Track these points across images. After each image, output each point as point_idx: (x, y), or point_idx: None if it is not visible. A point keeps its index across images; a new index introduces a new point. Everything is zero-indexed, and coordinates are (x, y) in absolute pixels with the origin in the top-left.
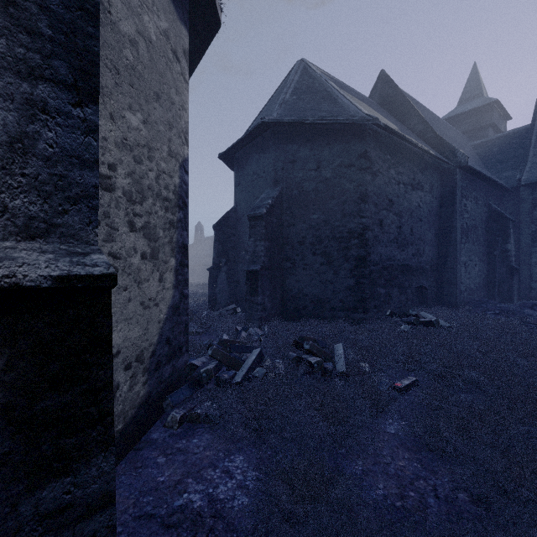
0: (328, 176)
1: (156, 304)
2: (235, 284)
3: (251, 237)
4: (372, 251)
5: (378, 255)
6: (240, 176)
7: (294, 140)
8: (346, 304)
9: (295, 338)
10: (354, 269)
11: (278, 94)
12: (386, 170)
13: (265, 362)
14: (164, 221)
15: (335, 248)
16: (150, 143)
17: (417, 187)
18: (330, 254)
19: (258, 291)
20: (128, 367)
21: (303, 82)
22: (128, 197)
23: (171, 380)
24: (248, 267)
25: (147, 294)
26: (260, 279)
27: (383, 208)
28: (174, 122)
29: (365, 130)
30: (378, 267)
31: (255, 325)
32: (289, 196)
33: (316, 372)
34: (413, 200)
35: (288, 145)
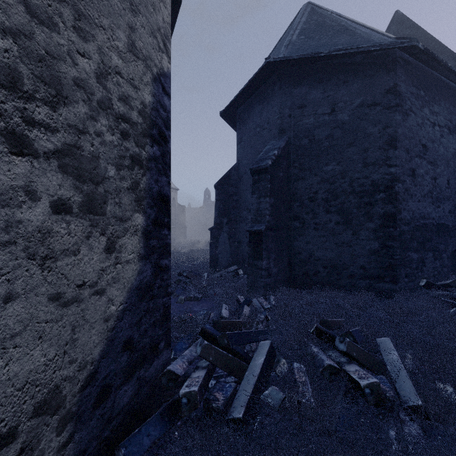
0: (345, 119)
1: (98, 292)
2: (236, 245)
3: (254, 193)
4: (402, 207)
5: (410, 212)
6: (242, 132)
7: (304, 82)
8: (368, 271)
9: (317, 324)
10: (379, 229)
11: (282, 41)
12: (419, 109)
13: (278, 364)
14: (118, 153)
15: (354, 205)
16: (82, 7)
17: (454, 130)
18: (347, 212)
19: (263, 254)
20: (5, 442)
21: (311, 22)
22: (5, 79)
23: (135, 403)
24: (251, 227)
25: (72, 276)
26: (265, 241)
27: (416, 155)
28: (143, 8)
29: (394, 59)
30: (410, 226)
31: (259, 293)
32: (298, 146)
33: (370, 405)
34: (449, 146)
35: (296, 88)
